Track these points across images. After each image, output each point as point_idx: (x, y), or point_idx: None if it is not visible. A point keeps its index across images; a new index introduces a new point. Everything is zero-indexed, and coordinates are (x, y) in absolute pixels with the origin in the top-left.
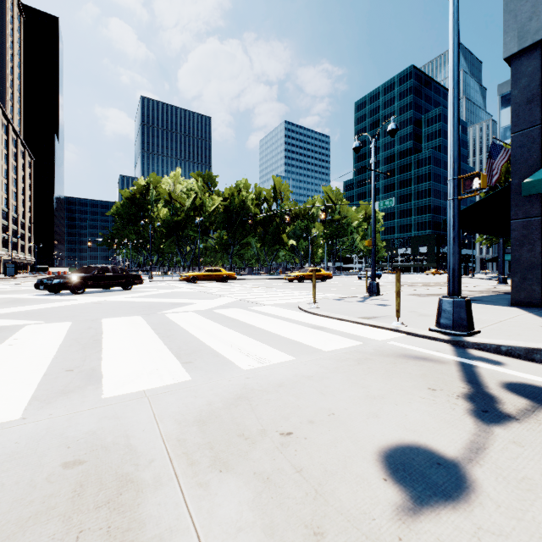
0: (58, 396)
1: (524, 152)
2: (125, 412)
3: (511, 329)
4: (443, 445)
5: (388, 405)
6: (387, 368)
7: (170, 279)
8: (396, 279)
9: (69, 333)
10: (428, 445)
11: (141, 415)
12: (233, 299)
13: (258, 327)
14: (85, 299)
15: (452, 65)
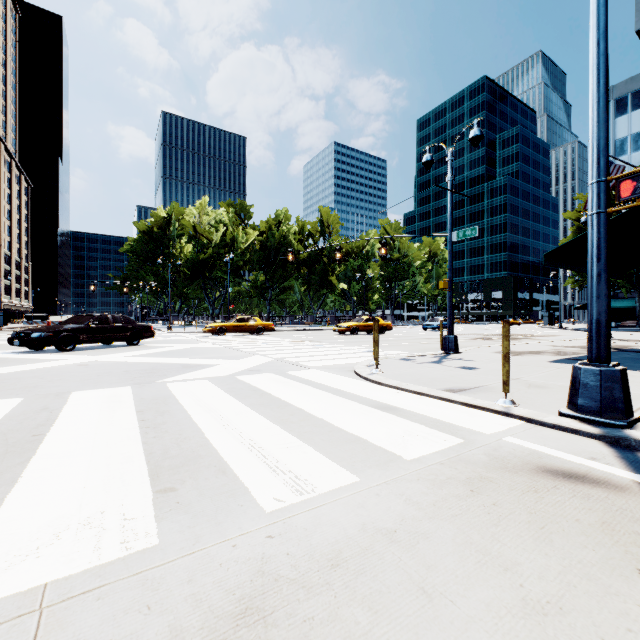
0: None
1: None
2: None
3: None
4: None
5: None
6: (529, 506)
7: (194, 330)
8: (503, 335)
9: (5, 419)
10: None
11: None
12: (267, 358)
13: (298, 407)
14: (70, 359)
15: (597, 6)
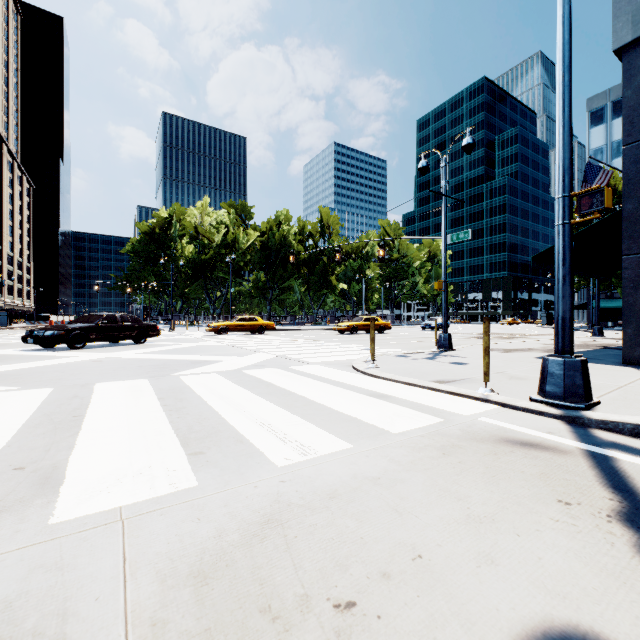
0: None
1: None
2: (78, 555)
3: None
4: (625, 632)
5: (505, 536)
6: (487, 463)
7: (196, 329)
8: (484, 331)
9: (44, 405)
10: (598, 633)
11: (103, 561)
12: (270, 355)
13: (301, 395)
14: (84, 356)
15: (562, 43)
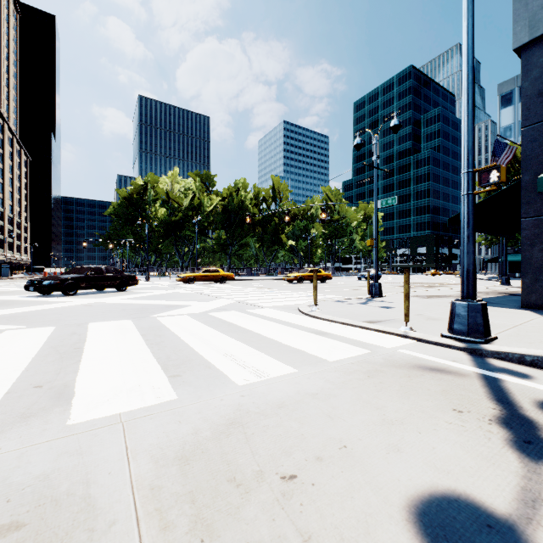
0: (16, 422)
1: (536, 147)
2: (92, 445)
3: (530, 334)
4: (488, 494)
5: (410, 433)
6: (401, 383)
7: (167, 279)
8: (404, 280)
9: (50, 339)
10: (469, 494)
11: (111, 449)
12: (230, 301)
13: (256, 332)
14: (76, 301)
15: (466, 49)
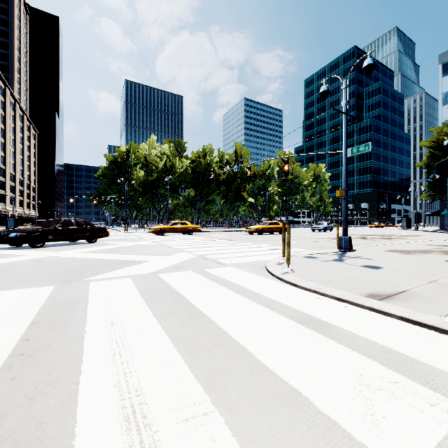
0: None
1: None
2: None
3: None
4: None
5: None
6: None
7: (143, 231)
8: None
9: None
10: None
11: None
12: (190, 255)
13: (211, 318)
14: (32, 254)
15: None
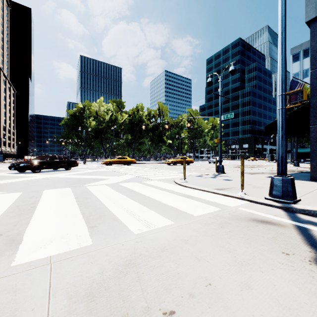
0: None
1: None
2: (25, 284)
3: None
4: None
5: (255, 272)
6: (244, 232)
7: (96, 163)
8: (241, 163)
9: (16, 201)
10: None
11: (38, 287)
12: (132, 176)
13: (148, 196)
14: (39, 176)
15: (281, 16)
